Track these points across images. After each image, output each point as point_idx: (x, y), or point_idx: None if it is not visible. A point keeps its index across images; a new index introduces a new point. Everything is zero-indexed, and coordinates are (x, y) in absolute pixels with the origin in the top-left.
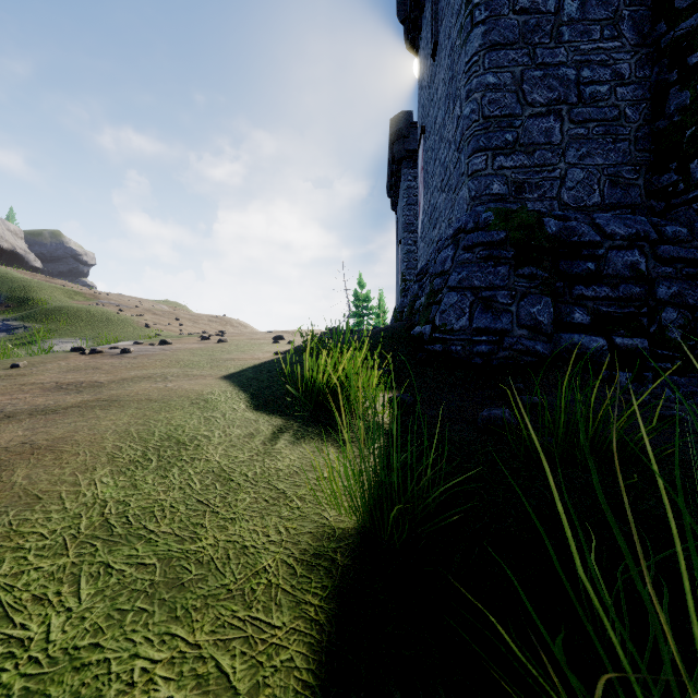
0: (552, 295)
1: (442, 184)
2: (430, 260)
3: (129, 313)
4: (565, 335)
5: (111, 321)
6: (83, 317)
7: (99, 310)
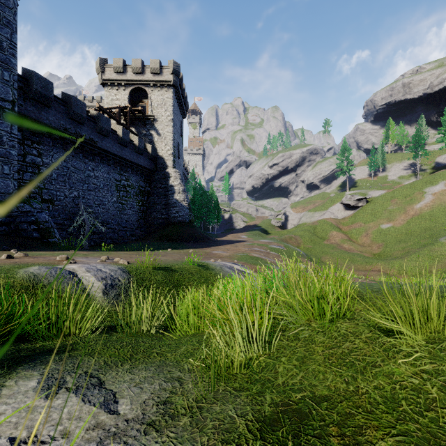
0: None
1: None
2: None
3: None
4: None
5: None
6: None
7: None
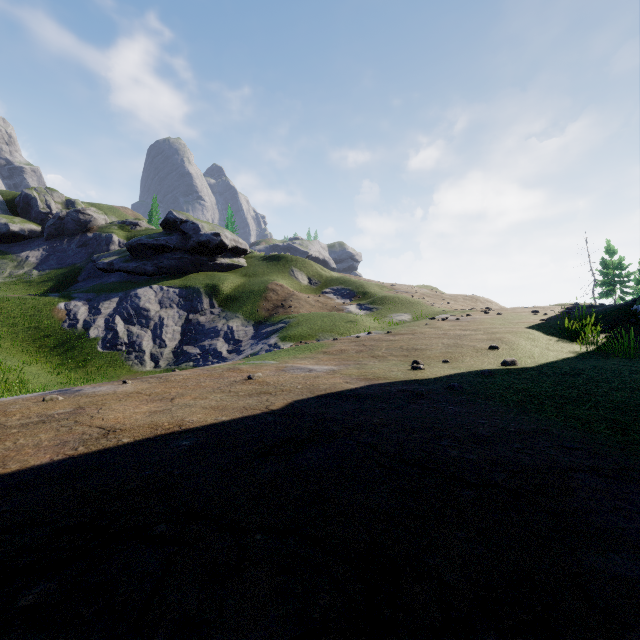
0: None
1: None
2: None
3: (416, 297)
4: None
5: (412, 303)
6: (397, 301)
7: (402, 296)
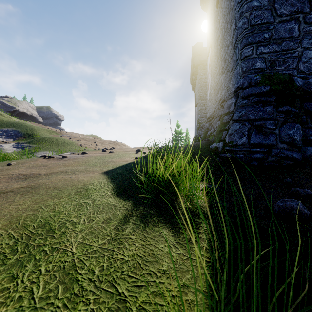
0: (300, 123)
1: (222, 70)
2: (215, 110)
3: (74, 140)
4: (309, 147)
5: (66, 143)
6: (54, 142)
7: (61, 138)
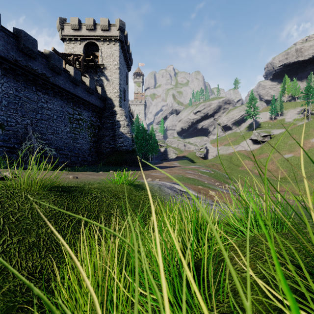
0: None
1: None
2: None
3: None
4: None
5: None
6: None
7: None
